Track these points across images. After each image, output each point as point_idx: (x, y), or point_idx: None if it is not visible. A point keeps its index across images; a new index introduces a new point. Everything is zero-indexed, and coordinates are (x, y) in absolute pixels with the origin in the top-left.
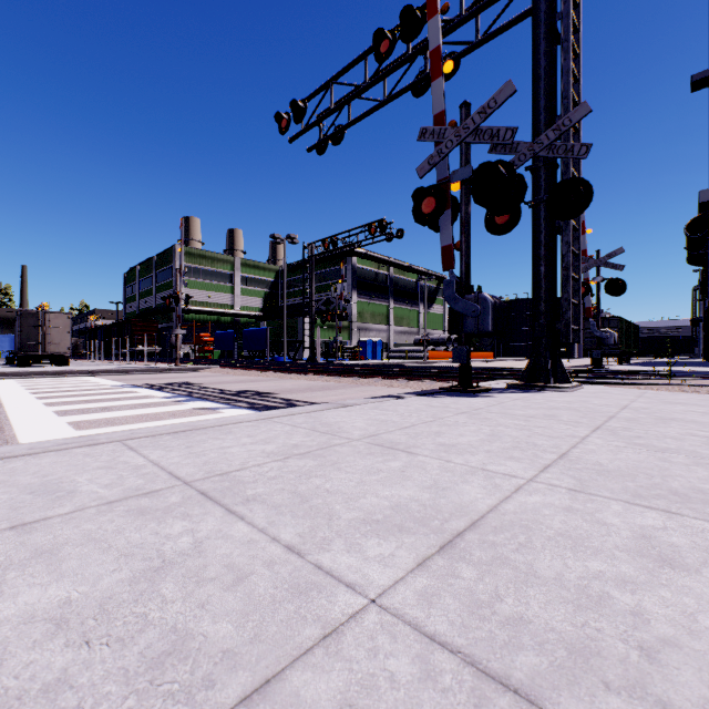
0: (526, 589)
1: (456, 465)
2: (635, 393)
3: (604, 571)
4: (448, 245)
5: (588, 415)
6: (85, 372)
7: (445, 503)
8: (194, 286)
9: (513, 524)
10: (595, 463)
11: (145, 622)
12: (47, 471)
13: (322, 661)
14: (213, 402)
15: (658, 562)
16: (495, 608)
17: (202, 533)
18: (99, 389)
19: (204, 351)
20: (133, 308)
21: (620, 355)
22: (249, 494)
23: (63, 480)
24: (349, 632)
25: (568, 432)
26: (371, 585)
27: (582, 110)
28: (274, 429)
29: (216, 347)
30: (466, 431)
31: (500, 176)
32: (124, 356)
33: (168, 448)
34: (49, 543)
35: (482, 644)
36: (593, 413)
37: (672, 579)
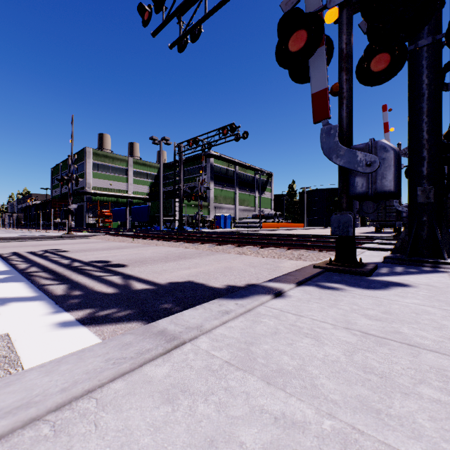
0: None
1: None
2: None
3: None
4: (321, 90)
5: None
6: None
7: None
8: (99, 177)
9: None
10: None
11: None
12: None
13: None
14: (26, 284)
15: None
16: None
17: None
18: None
19: (105, 222)
20: (57, 192)
21: (394, 225)
22: None
23: None
24: None
25: None
26: None
27: None
28: None
29: (113, 219)
30: None
31: None
32: (50, 226)
33: None
34: None
35: None
36: None
37: None
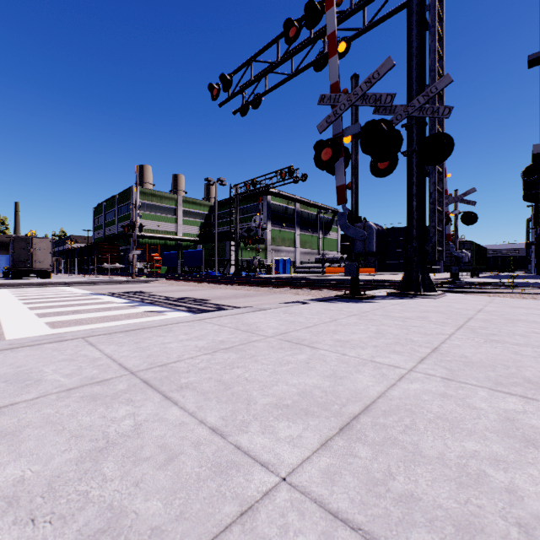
0: (414, 468)
1: (350, 358)
2: (486, 300)
3: (478, 450)
4: (341, 185)
5: (452, 317)
6: (63, 283)
7: (343, 390)
8: (147, 217)
9: (399, 408)
10: (461, 356)
11: (86, 499)
12: (20, 363)
13: (239, 539)
14: (159, 307)
15: (523, 442)
16: (389, 486)
17: (141, 416)
18: (72, 296)
19: (154, 267)
20: (100, 234)
21: (472, 270)
22: (183, 382)
23: (33, 370)
24: (263, 509)
25: (438, 330)
26: (282, 464)
27: (445, 80)
28: (205, 328)
29: (163, 264)
30: (357, 330)
31: (382, 131)
32: (93, 271)
33: (121, 343)
34: (13, 425)
35: (379, 521)
36: (455, 315)
37: (537, 458)
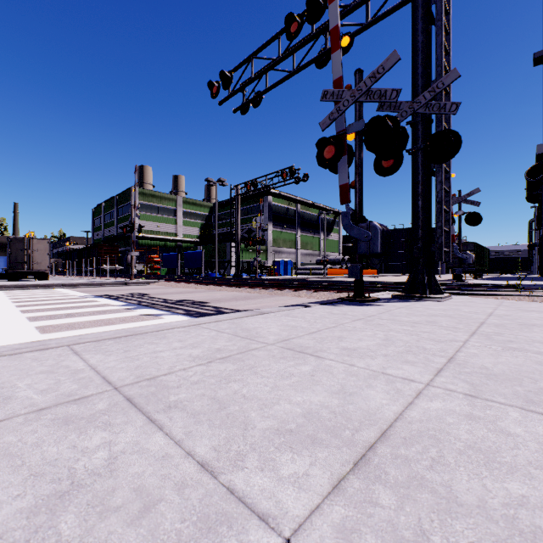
0: (452, 522)
1: (360, 369)
2: (495, 302)
3: (526, 495)
4: (344, 184)
5: (463, 322)
6: (59, 285)
7: (354, 410)
8: (146, 218)
9: (421, 434)
10: (481, 367)
11: None
12: None
13: None
14: (157, 309)
15: None
16: None
17: (118, 446)
18: (67, 299)
19: (154, 269)
20: (99, 236)
21: (475, 271)
22: (172, 400)
23: (5, 385)
24: None
25: (450, 337)
26: (285, 517)
27: (452, 75)
28: (201, 334)
29: (163, 265)
30: (364, 336)
31: (387, 128)
32: (92, 272)
33: (108, 352)
34: None
35: None
36: (466, 320)
37: None
